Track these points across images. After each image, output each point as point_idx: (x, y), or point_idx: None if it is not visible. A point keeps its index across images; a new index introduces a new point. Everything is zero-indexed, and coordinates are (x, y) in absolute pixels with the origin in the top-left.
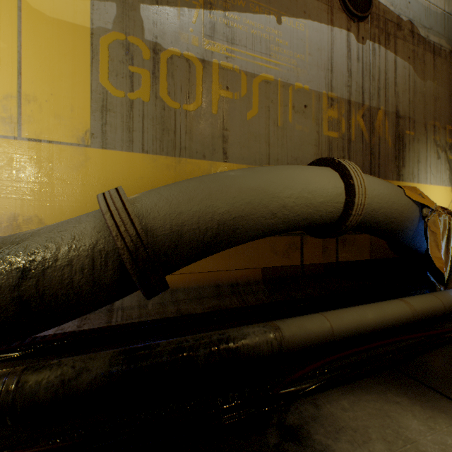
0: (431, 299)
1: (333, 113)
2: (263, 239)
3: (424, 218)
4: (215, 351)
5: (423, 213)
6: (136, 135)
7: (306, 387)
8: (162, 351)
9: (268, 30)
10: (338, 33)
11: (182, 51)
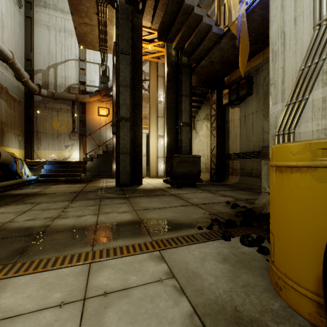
0: (19, 180)
1: None
2: None
3: (16, 161)
4: None
5: (16, 160)
6: None
7: (3, 191)
8: None
9: None
10: None
11: None
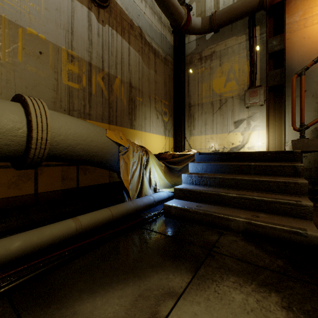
0: (103, 212)
1: (74, 68)
2: None
3: (119, 153)
4: None
5: (120, 150)
6: None
7: None
8: None
9: None
10: (79, 6)
11: None
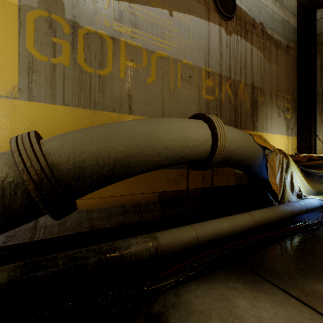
0: (268, 212)
1: (210, 82)
2: (159, 171)
3: (266, 156)
4: (104, 259)
5: (265, 153)
6: (58, 92)
7: (172, 282)
8: (57, 262)
9: (162, 20)
10: (213, 27)
11: (96, 29)
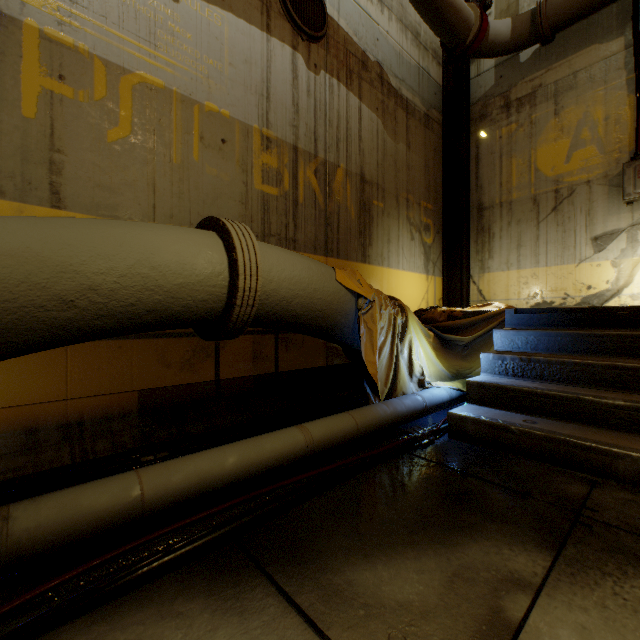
0: (343, 420)
1: (271, 160)
2: (143, 344)
3: (359, 311)
4: None
5: (358, 305)
6: None
7: None
8: None
9: (152, 4)
10: (279, 48)
11: None
